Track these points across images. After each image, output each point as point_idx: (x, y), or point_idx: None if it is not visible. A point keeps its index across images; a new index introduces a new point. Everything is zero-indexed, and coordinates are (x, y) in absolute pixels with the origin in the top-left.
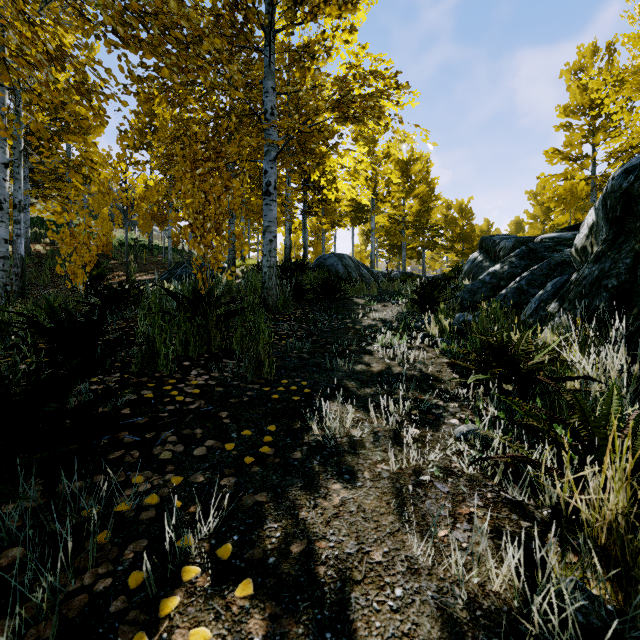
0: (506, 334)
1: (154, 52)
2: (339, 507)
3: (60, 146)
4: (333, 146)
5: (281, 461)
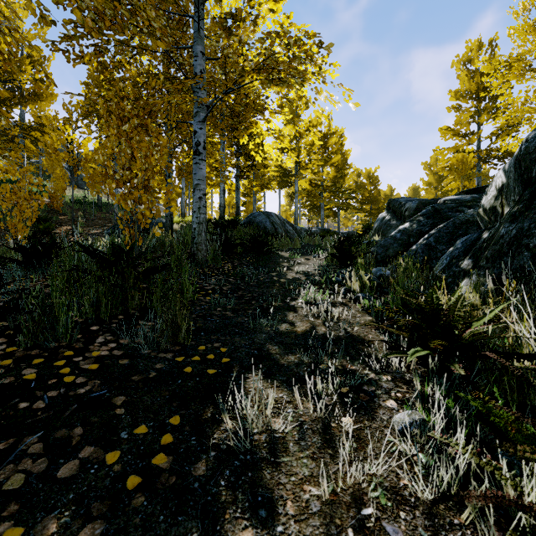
0: (436, 296)
1: None
2: None
3: None
4: (259, 108)
5: (177, 482)
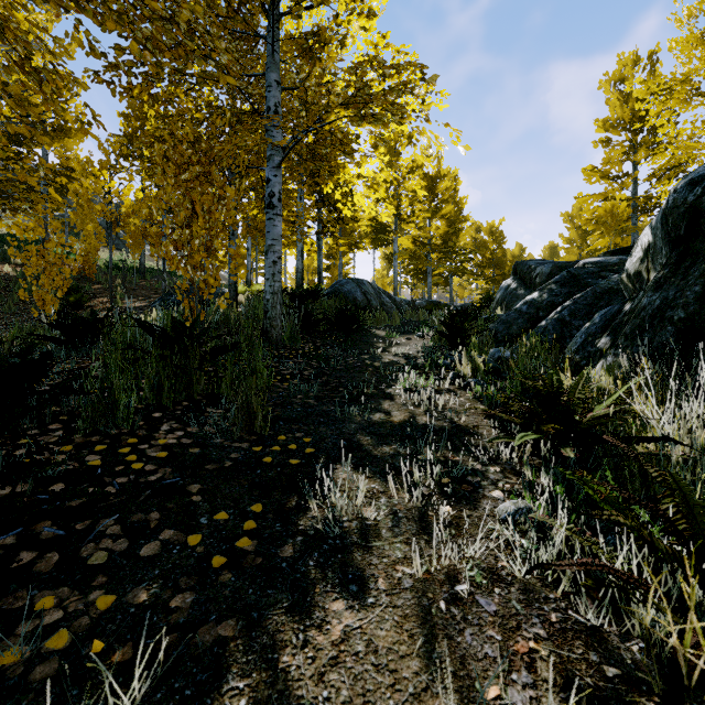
0: (556, 377)
1: (119, 20)
2: (340, 645)
3: (4, 139)
4: (348, 151)
5: (264, 562)
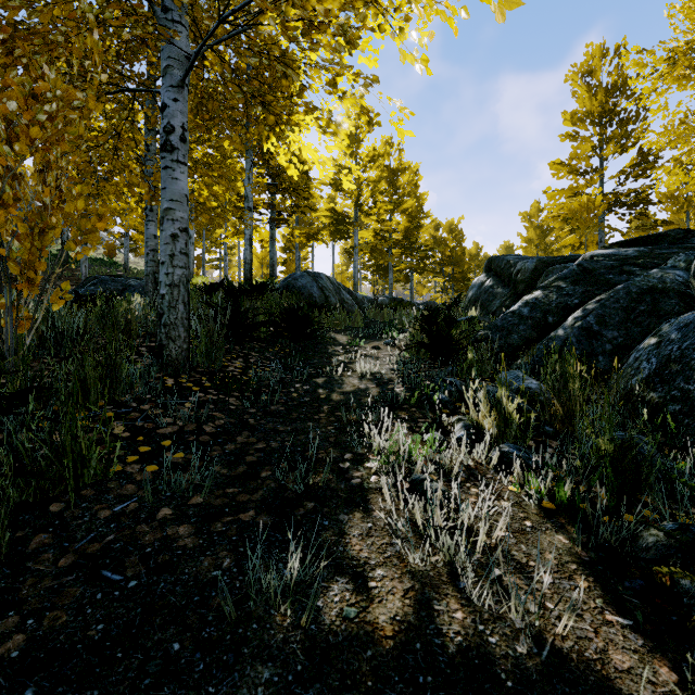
0: None
1: None
2: None
3: None
4: (289, 59)
5: None
